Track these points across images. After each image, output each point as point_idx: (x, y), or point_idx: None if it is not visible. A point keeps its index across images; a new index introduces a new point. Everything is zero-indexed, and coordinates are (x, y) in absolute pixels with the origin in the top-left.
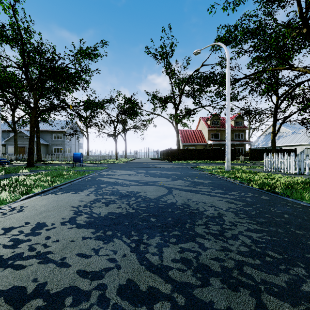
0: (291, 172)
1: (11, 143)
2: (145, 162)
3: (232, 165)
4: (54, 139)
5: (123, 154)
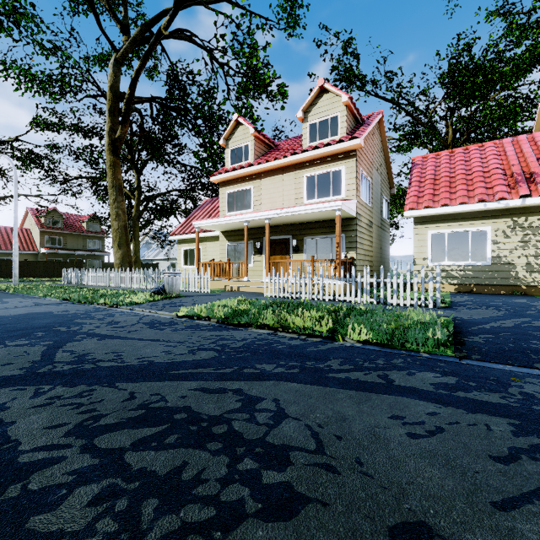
0: (75, 283)
1: None
2: None
3: None
4: None
5: None
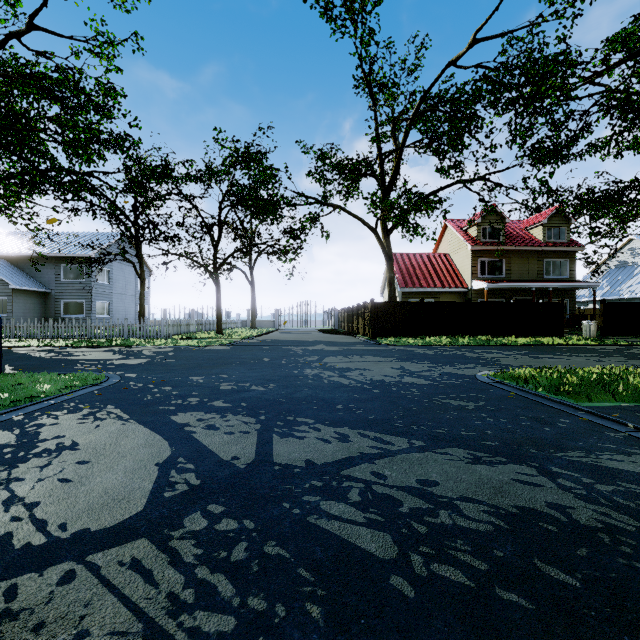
0: None
1: None
2: (296, 340)
3: (633, 362)
4: (62, 278)
5: (248, 318)
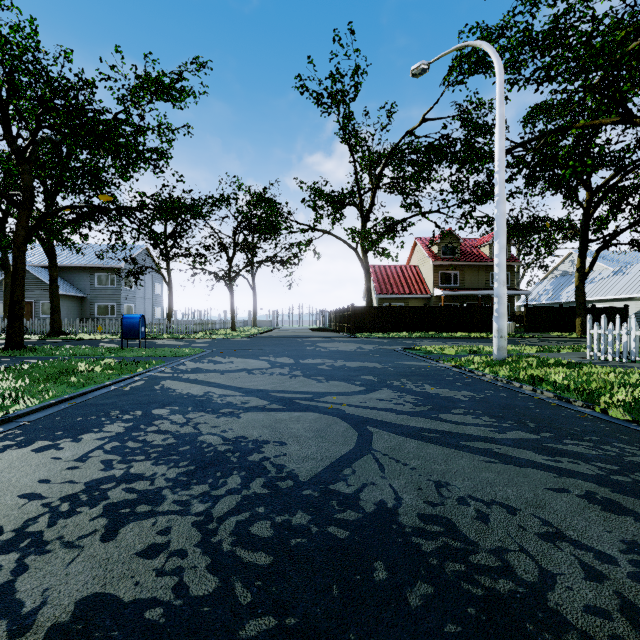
0: None
1: (2, 293)
2: (295, 335)
3: None
4: (96, 285)
5: (249, 318)
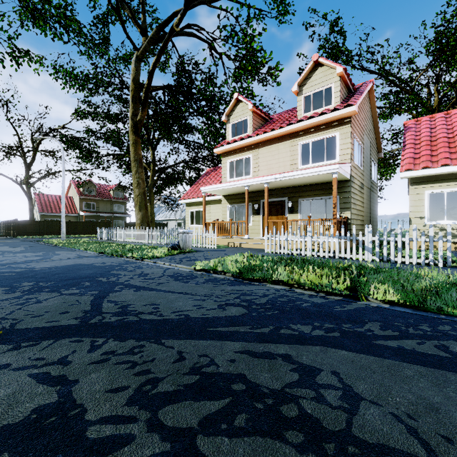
0: (106, 239)
1: None
2: None
3: None
4: None
5: None
